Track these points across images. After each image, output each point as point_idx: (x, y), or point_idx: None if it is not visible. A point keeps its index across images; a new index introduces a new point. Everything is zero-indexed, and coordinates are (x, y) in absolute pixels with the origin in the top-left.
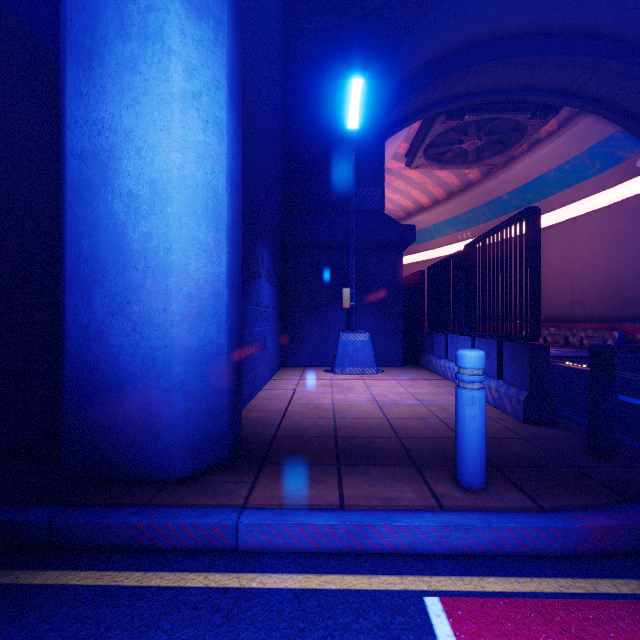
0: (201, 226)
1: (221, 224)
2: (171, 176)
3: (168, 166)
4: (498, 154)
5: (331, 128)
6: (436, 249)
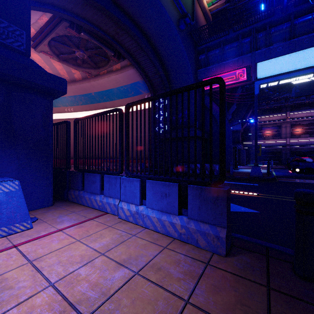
0: None
1: None
2: None
3: None
4: (93, 69)
5: None
6: None
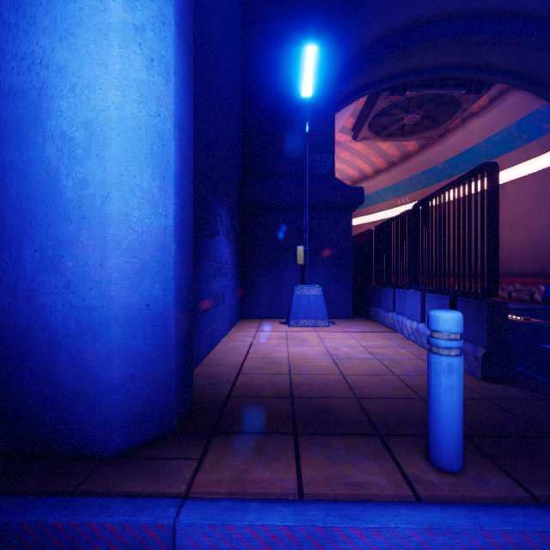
0: (144, 173)
1: (168, 172)
2: (109, 116)
3: (105, 105)
4: (434, 127)
5: (286, 99)
6: (378, 213)
